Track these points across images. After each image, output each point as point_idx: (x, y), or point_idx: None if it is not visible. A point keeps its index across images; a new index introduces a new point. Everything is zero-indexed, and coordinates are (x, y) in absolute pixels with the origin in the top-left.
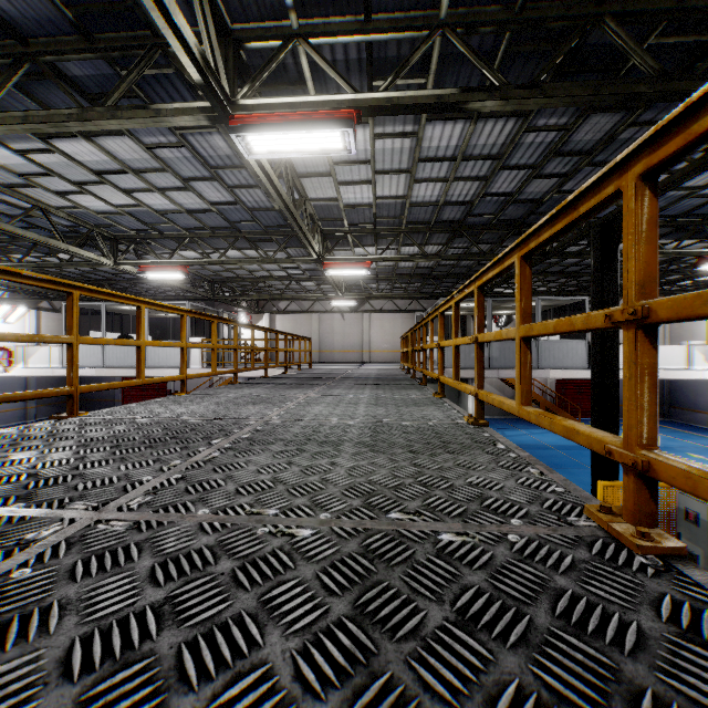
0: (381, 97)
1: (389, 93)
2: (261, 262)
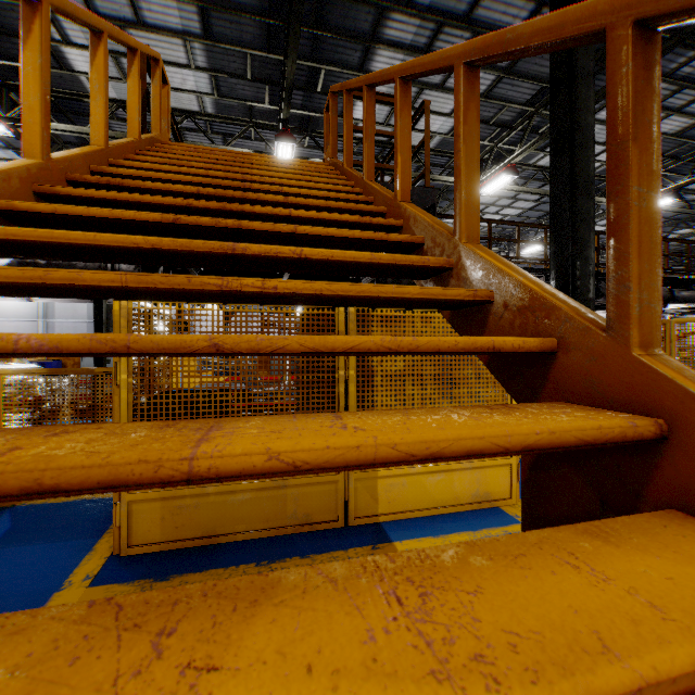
0: (683, 182)
1: (686, 180)
2: (693, 235)
